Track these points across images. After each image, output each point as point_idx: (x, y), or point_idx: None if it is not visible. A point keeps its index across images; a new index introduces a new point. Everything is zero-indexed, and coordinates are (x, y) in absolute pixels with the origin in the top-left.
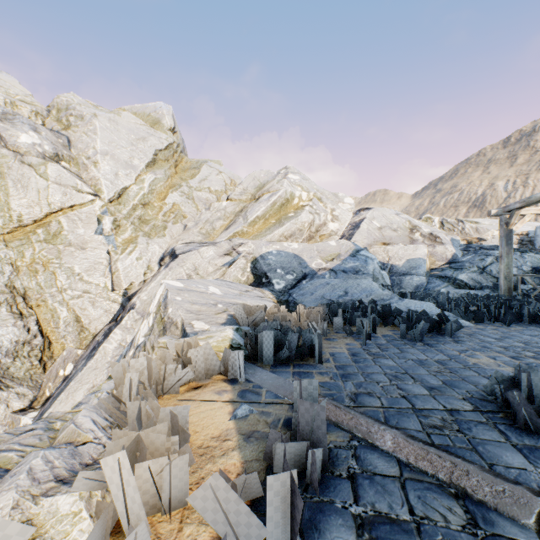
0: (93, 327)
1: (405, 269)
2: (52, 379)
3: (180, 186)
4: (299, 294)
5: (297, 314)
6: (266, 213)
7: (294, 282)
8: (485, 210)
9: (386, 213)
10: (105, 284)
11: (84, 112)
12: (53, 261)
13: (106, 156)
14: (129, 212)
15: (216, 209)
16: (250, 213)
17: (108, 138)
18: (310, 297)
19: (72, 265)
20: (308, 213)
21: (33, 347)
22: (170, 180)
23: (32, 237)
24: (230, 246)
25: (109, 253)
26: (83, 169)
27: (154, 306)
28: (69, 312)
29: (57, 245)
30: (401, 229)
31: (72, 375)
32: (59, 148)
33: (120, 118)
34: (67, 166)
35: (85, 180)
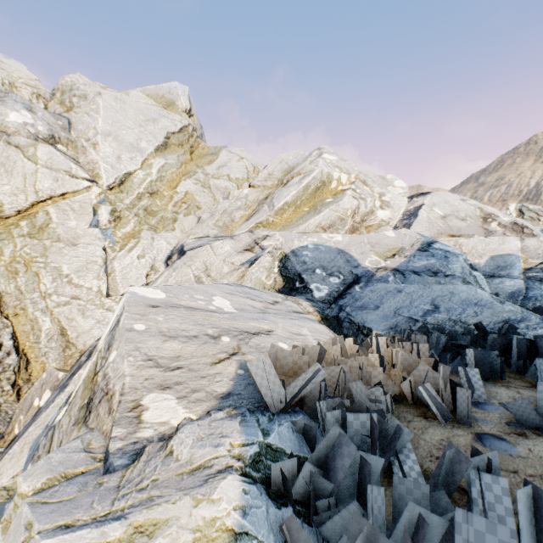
0: (81, 342)
1: (489, 269)
2: (25, 410)
3: (195, 173)
4: (356, 308)
5: (381, 358)
6: (297, 199)
7: (342, 287)
8: (540, 203)
9: (448, 199)
10: (98, 288)
11: (88, 91)
12: (37, 260)
13: (108, 137)
14: (133, 201)
15: (236, 198)
16: (276, 199)
17: (112, 118)
18: (376, 313)
19: (59, 264)
20: (351, 198)
21: (5, 367)
22: (184, 166)
23: (14, 231)
24: (252, 240)
25: (105, 250)
26: (82, 152)
27: (103, 337)
28: (53, 323)
29: (43, 240)
30: (470, 218)
31: (38, 413)
32: (56, 129)
33: (128, 97)
34: (64, 150)
35: (82, 165)
